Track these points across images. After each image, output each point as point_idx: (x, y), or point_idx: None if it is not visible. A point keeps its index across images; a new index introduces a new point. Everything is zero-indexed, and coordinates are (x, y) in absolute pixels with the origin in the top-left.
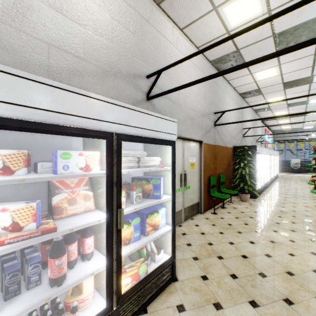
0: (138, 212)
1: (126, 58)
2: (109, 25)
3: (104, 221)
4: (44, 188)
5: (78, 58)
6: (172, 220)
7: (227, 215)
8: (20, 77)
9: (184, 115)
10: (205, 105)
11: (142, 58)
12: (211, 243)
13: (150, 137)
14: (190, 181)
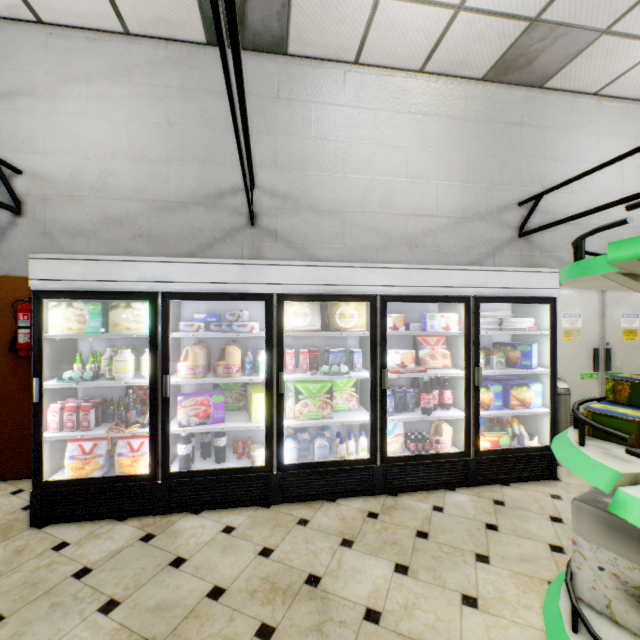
0: (501, 382)
1: (485, 193)
2: (464, 164)
3: (462, 379)
4: (407, 345)
5: (431, 217)
6: (550, 400)
7: None
8: (410, 268)
9: (604, 242)
10: None
11: (511, 181)
12: None
13: (514, 295)
14: (622, 365)
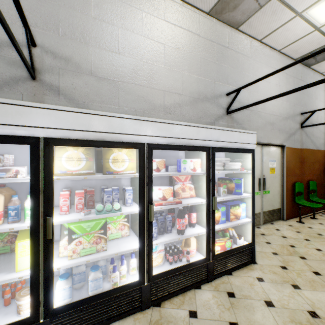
0: (223, 204)
1: (210, 84)
2: (198, 64)
3: (203, 205)
4: (165, 181)
5: (179, 95)
6: (252, 214)
7: (317, 226)
8: (170, 123)
9: (263, 121)
10: (288, 107)
11: (223, 80)
12: (293, 245)
13: (234, 147)
14: (269, 186)
